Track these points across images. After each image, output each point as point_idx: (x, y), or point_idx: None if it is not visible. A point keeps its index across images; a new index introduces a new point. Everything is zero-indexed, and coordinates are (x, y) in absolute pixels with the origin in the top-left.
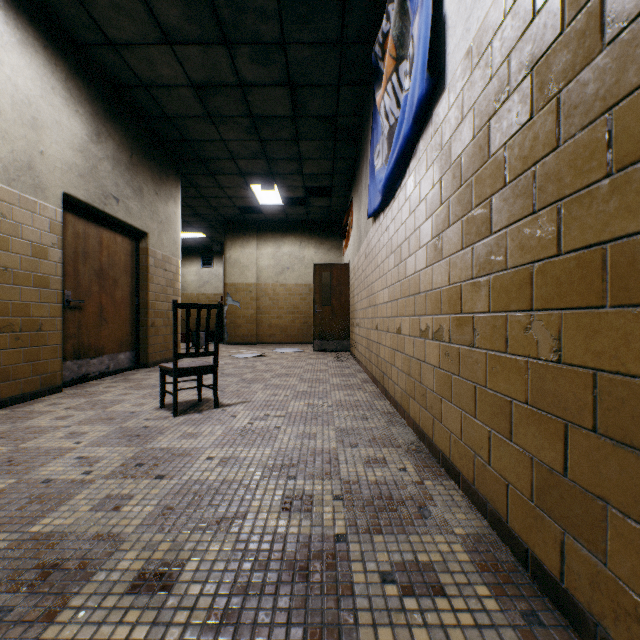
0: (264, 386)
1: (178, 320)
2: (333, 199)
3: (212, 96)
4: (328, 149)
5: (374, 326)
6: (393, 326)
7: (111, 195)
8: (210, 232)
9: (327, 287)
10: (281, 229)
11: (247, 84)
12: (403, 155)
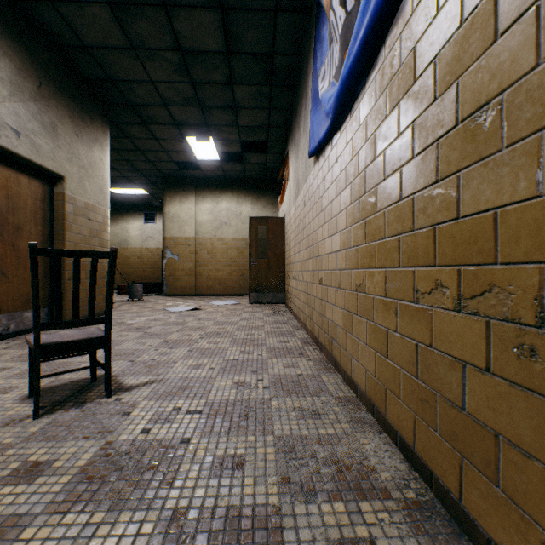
0: (188, 352)
1: (106, 273)
2: (269, 155)
3: (132, 19)
4: (264, 97)
5: (317, 280)
6: (349, 281)
7: (7, 125)
8: (151, 188)
9: (263, 241)
10: (219, 186)
11: (171, 3)
12: (378, 23)
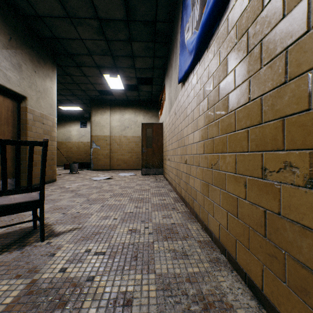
0: (101, 207)
1: (54, 156)
2: (153, 86)
3: None
4: (150, 49)
5: (183, 161)
6: (206, 162)
7: None
8: (84, 107)
9: (150, 138)
10: (124, 105)
11: None
12: None
